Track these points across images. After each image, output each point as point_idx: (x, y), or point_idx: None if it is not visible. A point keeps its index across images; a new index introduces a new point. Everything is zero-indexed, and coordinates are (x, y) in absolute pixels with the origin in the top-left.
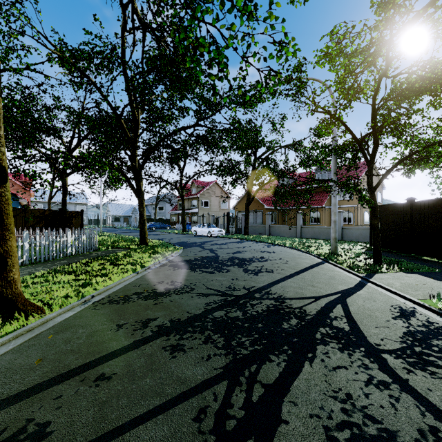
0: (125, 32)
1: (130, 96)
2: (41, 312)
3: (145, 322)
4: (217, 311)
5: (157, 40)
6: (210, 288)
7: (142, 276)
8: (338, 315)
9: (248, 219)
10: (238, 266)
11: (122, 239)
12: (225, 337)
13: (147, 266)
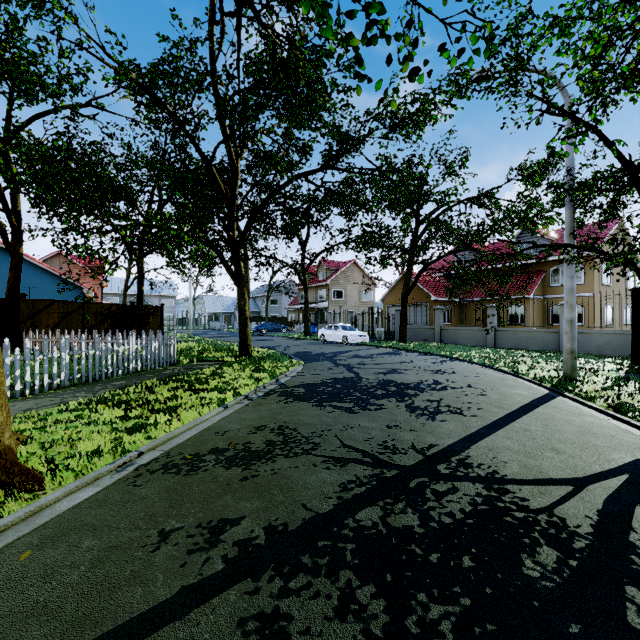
0: (214, 25)
1: (224, 129)
2: (38, 487)
3: (215, 530)
4: (364, 506)
5: (260, 25)
6: (349, 445)
7: (233, 413)
8: None
9: (405, 317)
10: (396, 399)
11: (215, 347)
12: (388, 597)
13: (243, 395)
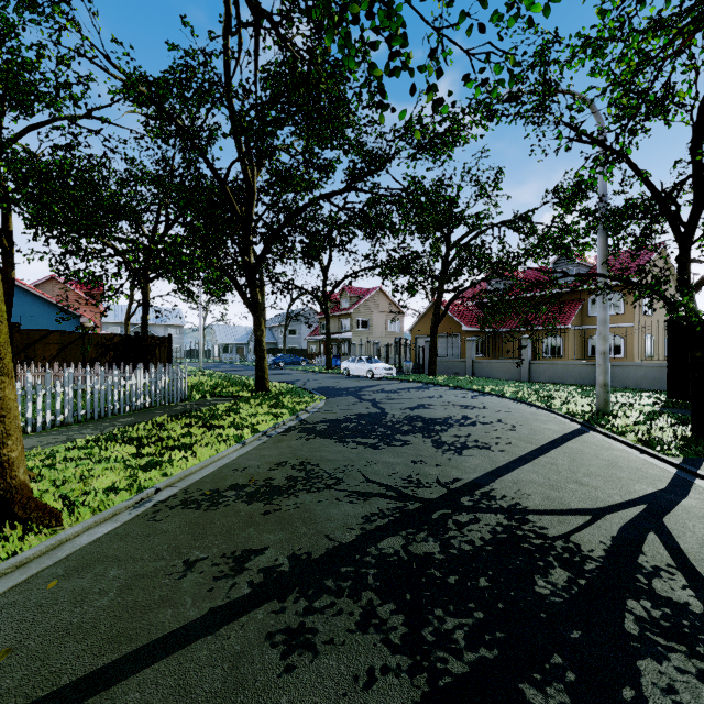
0: (229, 36)
1: (239, 146)
2: (56, 522)
3: (240, 559)
4: (386, 536)
5: (279, 39)
6: (373, 480)
7: (251, 450)
8: (661, 565)
9: (435, 349)
10: (423, 435)
11: (229, 381)
12: (407, 613)
13: (262, 431)
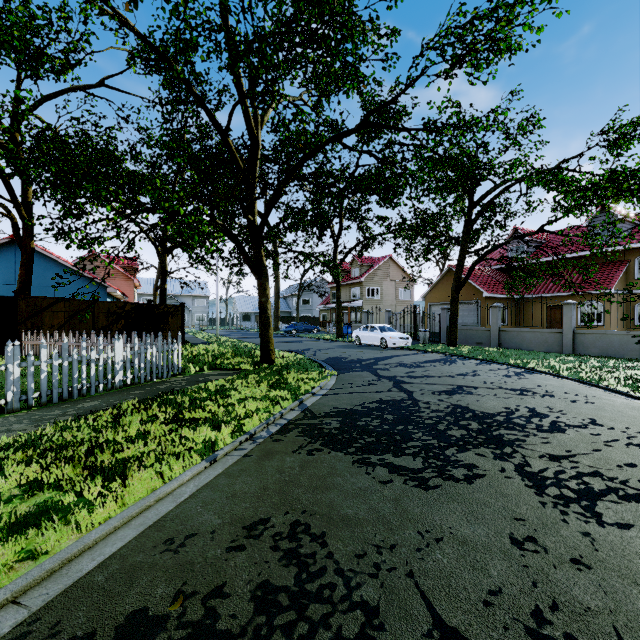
0: None
1: (240, 89)
2: None
3: None
4: None
5: None
6: (453, 627)
7: (219, 476)
8: None
9: (456, 316)
10: (492, 452)
11: (233, 351)
12: None
13: (247, 432)
